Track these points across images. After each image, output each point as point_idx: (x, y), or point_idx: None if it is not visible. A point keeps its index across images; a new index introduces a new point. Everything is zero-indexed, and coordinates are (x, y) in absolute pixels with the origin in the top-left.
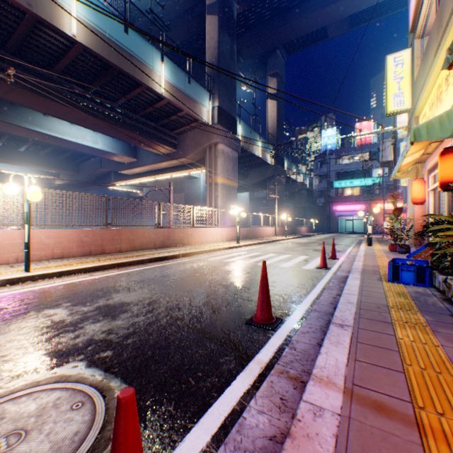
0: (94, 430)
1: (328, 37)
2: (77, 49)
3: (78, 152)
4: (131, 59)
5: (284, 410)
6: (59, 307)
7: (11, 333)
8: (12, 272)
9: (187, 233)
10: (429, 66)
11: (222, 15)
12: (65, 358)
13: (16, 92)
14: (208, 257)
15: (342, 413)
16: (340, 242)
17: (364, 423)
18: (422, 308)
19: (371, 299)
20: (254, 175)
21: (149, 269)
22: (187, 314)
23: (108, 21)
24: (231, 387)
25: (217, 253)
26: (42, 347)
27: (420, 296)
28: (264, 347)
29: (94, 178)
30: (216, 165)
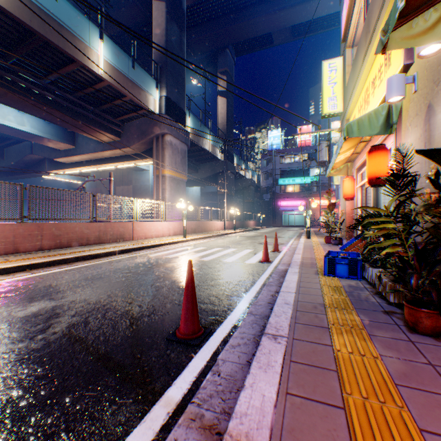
0: None
1: (273, 44)
2: None
3: (0, 134)
4: (61, 29)
5: None
6: None
7: None
8: None
9: (128, 228)
10: (359, 70)
11: (170, 2)
12: None
13: None
14: (149, 253)
15: None
16: (284, 235)
17: None
18: (357, 306)
19: (309, 297)
20: (205, 170)
21: (72, 270)
22: (94, 331)
23: None
24: None
25: (161, 249)
26: None
27: (353, 291)
28: (180, 376)
29: (23, 165)
30: (164, 157)
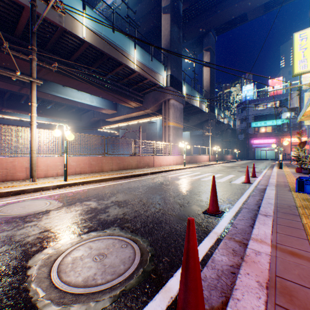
0: (137, 256)
1: (247, 20)
2: (85, 45)
3: (80, 108)
4: (116, 48)
5: (236, 255)
6: (91, 201)
7: (73, 212)
8: (57, 181)
9: (151, 159)
10: None
11: (173, 13)
12: (107, 225)
13: (50, 74)
14: (166, 175)
15: (271, 254)
16: (257, 166)
17: (284, 259)
18: None
19: (284, 202)
20: (193, 120)
21: (132, 181)
22: (165, 207)
23: (103, 26)
24: (202, 243)
25: (172, 172)
26: (92, 219)
27: None
28: (216, 226)
29: (89, 124)
30: (168, 114)
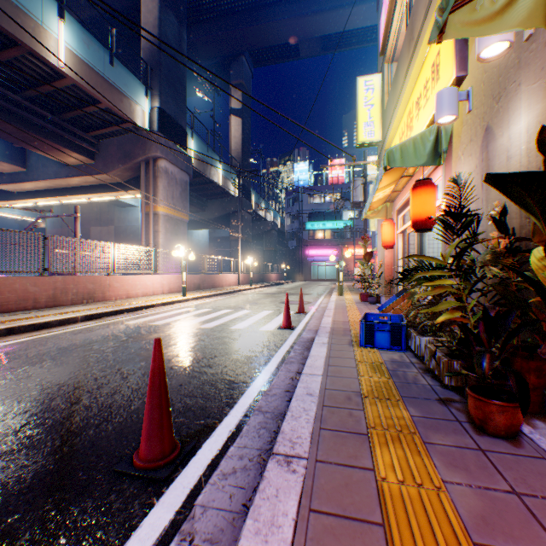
0: None
1: (300, 56)
2: None
3: None
4: None
5: None
6: None
7: None
8: None
9: (102, 284)
10: (401, 88)
11: None
12: None
13: None
14: (129, 319)
15: None
16: (312, 291)
17: None
18: (404, 392)
19: (341, 382)
20: (214, 208)
21: None
22: None
23: None
24: None
25: (148, 312)
26: None
27: (398, 369)
28: None
29: None
30: (156, 189)
